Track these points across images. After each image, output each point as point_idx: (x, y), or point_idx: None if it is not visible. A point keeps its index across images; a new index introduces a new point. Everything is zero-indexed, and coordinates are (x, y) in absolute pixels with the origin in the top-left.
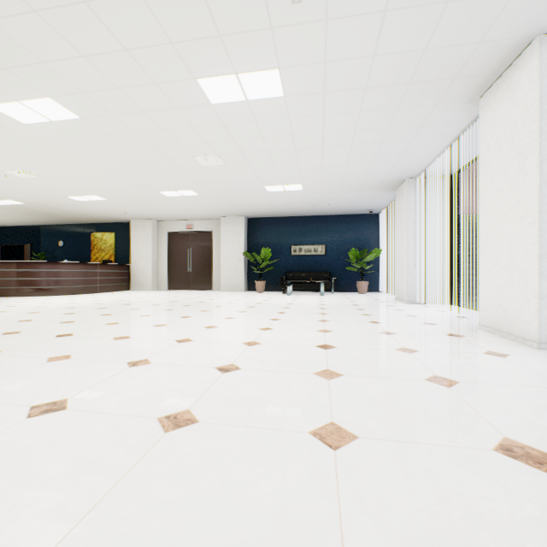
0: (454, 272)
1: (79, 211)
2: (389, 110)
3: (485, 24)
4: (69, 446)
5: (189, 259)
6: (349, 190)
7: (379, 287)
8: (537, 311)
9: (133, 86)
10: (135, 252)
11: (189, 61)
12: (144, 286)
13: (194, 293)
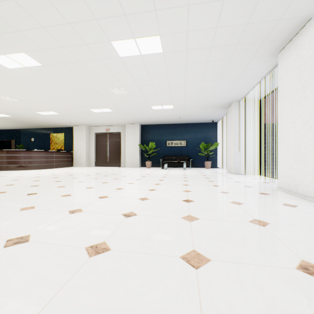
0: (261, 156)
1: (43, 120)
2: (224, 61)
3: (283, 8)
4: (28, 267)
5: (107, 148)
6: (200, 108)
7: (217, 165)
8: (313, 179)
9: (73, 46)
10: (76, 144)
11: (106, 30)
12: (81, 164)
13: (110, 168)
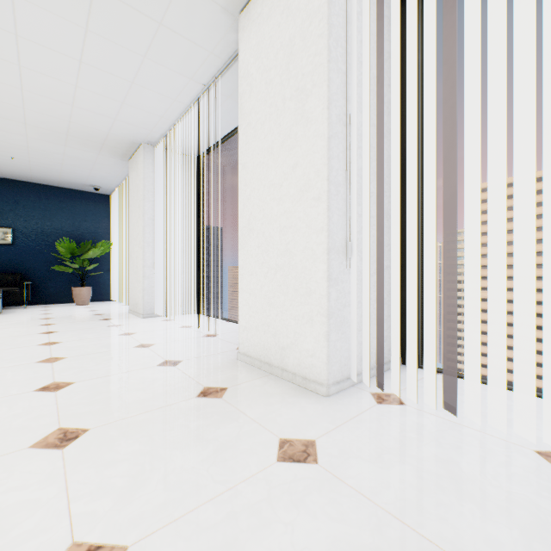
0: (200, 274)
1: None
2: None
3: None
4: None
5: None
6: (48, 134)
7: (112, 294)
8: (326, 336)
9: None
10: None
11: None
12: None
13: None
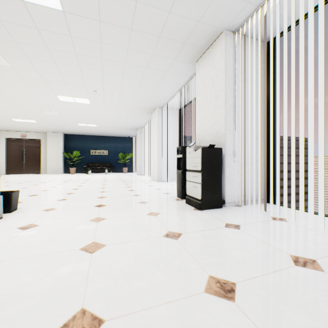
0: None
1: None
2: (126, 112)
3: (144, 103)
4: (50, 196)
5: (23, 155)
6: (118, 128)
7: (133, 170)
8: (157, 173)
9: (27, 92)
10: None
11: (56, 92)
12: None
13: (30, 175)
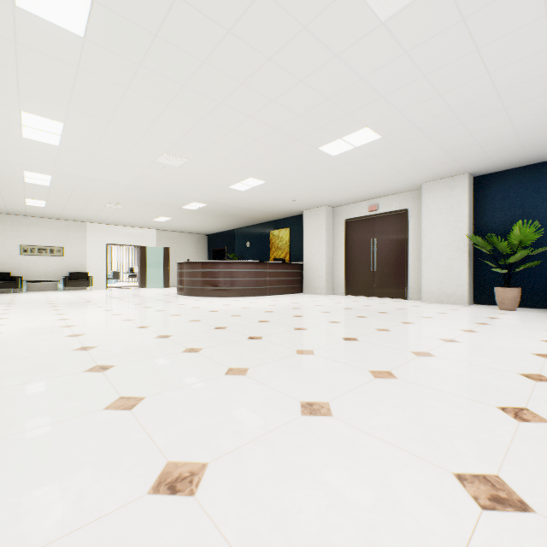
0: None
1: (251, 206)
2: None
3: None
4: None
5: (372, 253)
6: None
7: None
8: None
9: None
10: (307, 248)
11: None
12: (316, 289)
13: (377, 303)
